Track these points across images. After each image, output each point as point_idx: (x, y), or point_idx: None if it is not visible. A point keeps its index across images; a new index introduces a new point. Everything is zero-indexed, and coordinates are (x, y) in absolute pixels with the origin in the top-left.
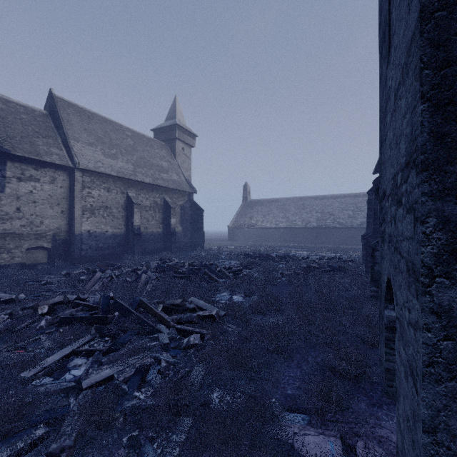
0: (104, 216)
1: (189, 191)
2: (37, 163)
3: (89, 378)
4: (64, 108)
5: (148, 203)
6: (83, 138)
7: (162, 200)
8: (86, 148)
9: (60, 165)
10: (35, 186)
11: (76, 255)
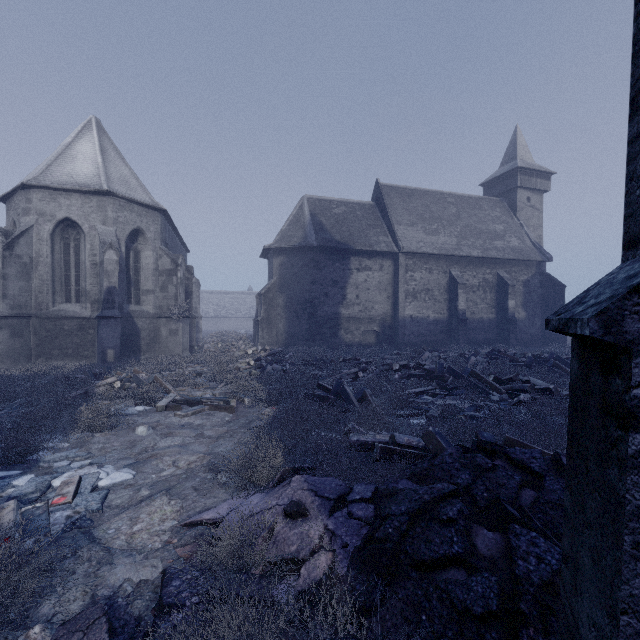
0: (425, 300)
1: (538, 260)
2: (370, 254)
3: (438, 402)
4: (388, 194)
5: (475, 282)
6: (405, 220)
7: (495, 276)
8: (408, 230)
9: (386, 252)
10: (368, 275)
11: (400, 340)
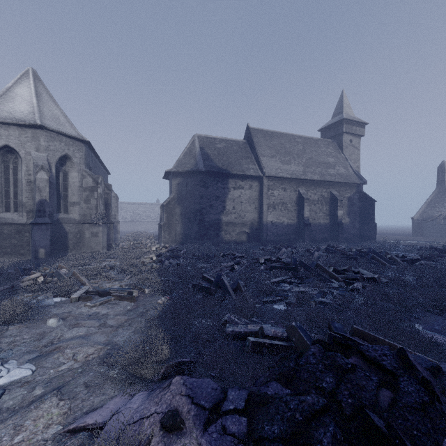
0: (282, 210)
1: (357, 183)
2: (242, 177)
3: (294, 289)
4: (255, 134)
5: (315, 198)
6: (267, 153)
7: (329, 194)
8: (269, 160)
9: (254, 176)
10: (241, 192)
11: (264, 239)
